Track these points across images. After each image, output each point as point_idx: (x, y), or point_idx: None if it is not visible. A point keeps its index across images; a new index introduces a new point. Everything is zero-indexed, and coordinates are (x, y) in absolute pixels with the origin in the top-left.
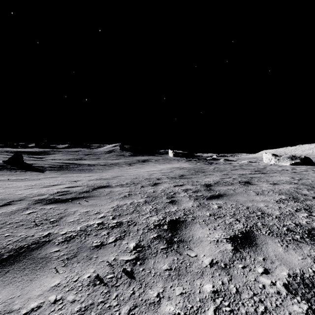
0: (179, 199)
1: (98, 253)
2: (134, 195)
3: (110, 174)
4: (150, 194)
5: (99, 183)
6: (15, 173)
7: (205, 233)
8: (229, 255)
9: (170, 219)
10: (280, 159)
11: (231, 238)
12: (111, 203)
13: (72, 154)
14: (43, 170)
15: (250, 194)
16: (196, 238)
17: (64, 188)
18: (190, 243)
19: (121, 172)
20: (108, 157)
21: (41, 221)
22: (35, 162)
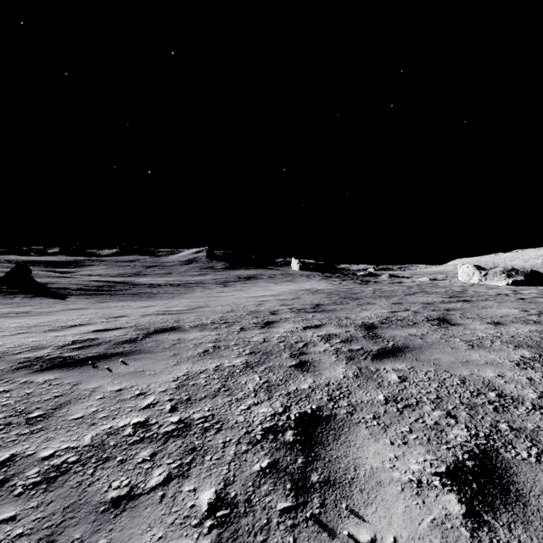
0: (316, 359)
1: (114, 528)
2: (225, 348)
3: (186, 303)
4: (256, 346)
5: (160, 321)
6: (11, 301)
7: (384, 454)
8: (462, 537)
9: (298, 413)
10: (489, 274)
11: (450, 475)
12: (176, 368)
13: (123, 266)
14: (66, 294)
15: (457, 347)
16: (364, 475)
17: (88, 333)
18: (353, 492)
19: (206, 298)
20: (186, 271)
21: (10, 417)
22: (54, 281)
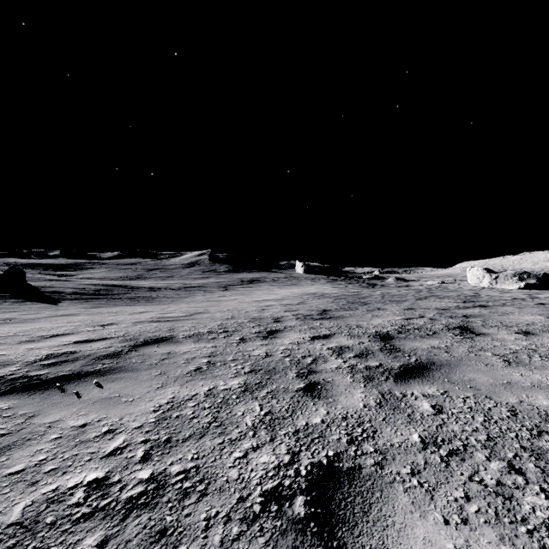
0: (329, 379)
1: None
2: (221, 365)
3: (185, 308)
4: (258, 362)
5: (152, 330)
6: None
7: (439, 544)
8: None
9: (310, 464)
10: (500, 277)
11: None
12: (160, 393)
13: (123, 269)
14: (59, 298)
15: (491, 363)
16: None
17: (68, 345)
18: None
19: (207, 302)
20: (188, 274)
21: None
22: (49, 284)
